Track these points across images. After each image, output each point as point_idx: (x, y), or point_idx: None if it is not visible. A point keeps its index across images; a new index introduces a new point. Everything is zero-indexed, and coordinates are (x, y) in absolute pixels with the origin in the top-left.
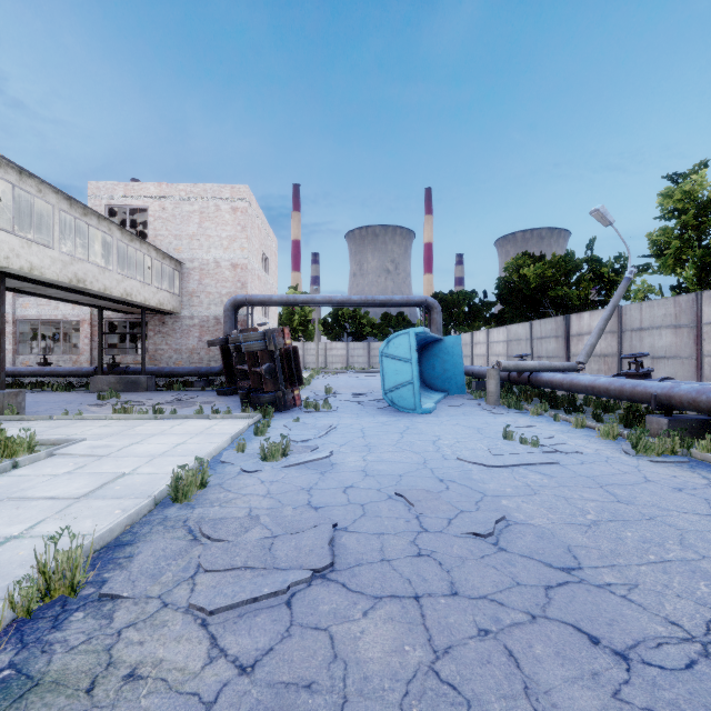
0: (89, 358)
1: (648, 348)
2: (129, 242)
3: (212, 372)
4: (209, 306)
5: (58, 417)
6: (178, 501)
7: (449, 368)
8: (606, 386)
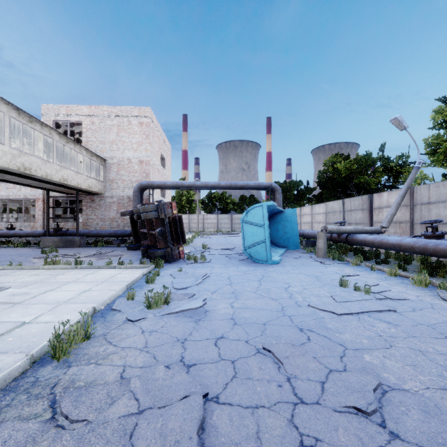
0: (42, 224)
1: (435, 216)
2: (65, 143)
3: (125, 234)
4: (124, 189)
5: (3, 267)
6: (56, 358)
7: (288, 231)
8: (411, 244)
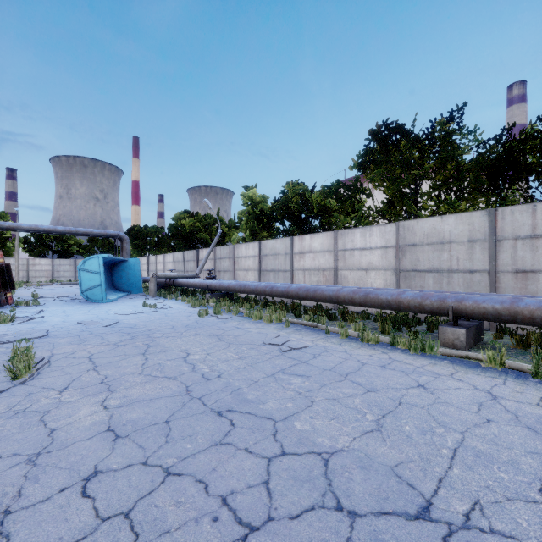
0: None
1: (222, 267)
2: None
3: None
4: None
5: None
6: None
7: (132, 278)
8: (197, 283)
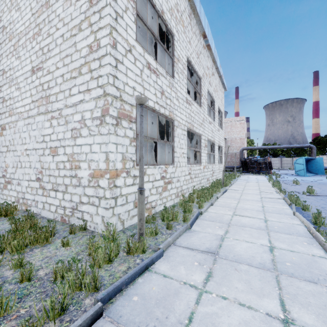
0: None
1: None
2: None
3: (237, 167)
4: (233, 150)
5: None
6: None
7: (318, 167)
8: None
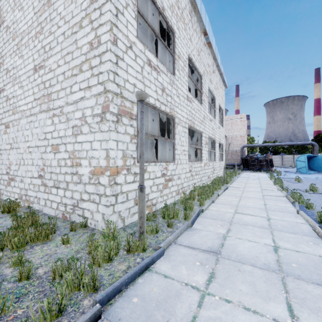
0: None
1: None
2: None
3: (237, 165)
4: (233, 147)
5: None
6: None
7: (320, 164)
8: None
